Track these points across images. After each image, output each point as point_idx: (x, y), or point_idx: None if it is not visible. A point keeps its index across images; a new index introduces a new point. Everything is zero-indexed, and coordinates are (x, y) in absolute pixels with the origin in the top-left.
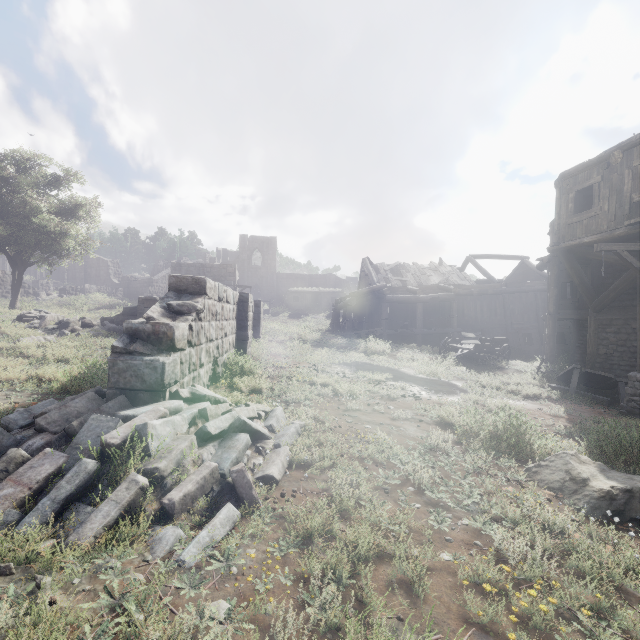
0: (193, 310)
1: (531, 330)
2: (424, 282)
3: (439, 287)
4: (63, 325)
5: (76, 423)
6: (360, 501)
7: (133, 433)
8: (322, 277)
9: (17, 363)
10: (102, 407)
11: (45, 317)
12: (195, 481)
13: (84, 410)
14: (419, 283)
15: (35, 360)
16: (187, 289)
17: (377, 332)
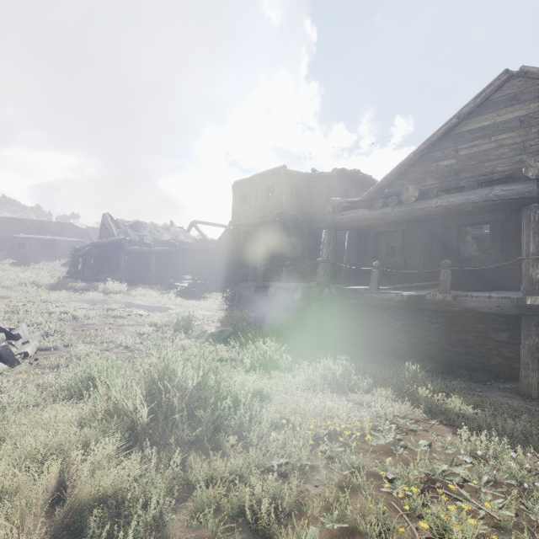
0: None
1: (229, 274)
2: (158, 238)
3: (169, 243)
4: None
5: None
6: (90, 353)
7: None
8: (57, 225)
9: None
10: None
11: None
12: None
13: None
14: (154, 238)
15: None
16: None
17: (116, 276)
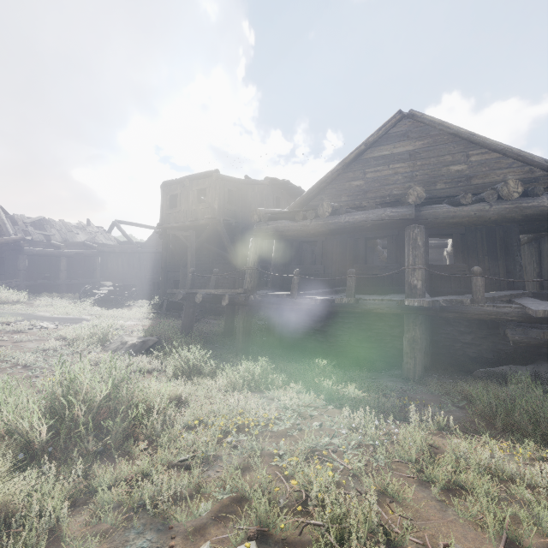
0: None
1: (159, 279)
2: (70, 238)
3: (85, 244)
4: None
5: None
6: None
7: None
8: None
9: None
10: None
11: None
12: None
13: None
14: (65, 239)
15: None
16: None
17: (12, 283)
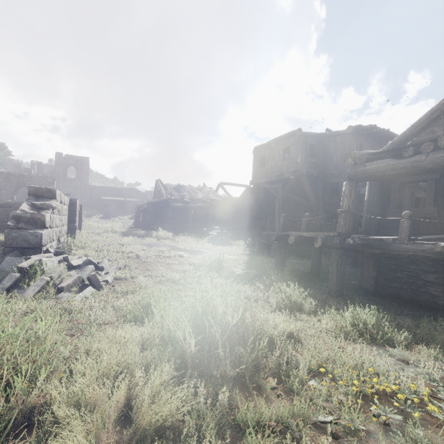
0: (50, 207)
1: (249, 225)
2: (194, 197)
3: (202, 200)
4: None
5: None
6: (148, 284)
7: (33, 263)
8: (127, 190)
9: None
10: (7, 255)
11: None
12: (72, 280)
13: None
14: (191, 197)
15: None
16: (42, 195)
17: (165, 226)
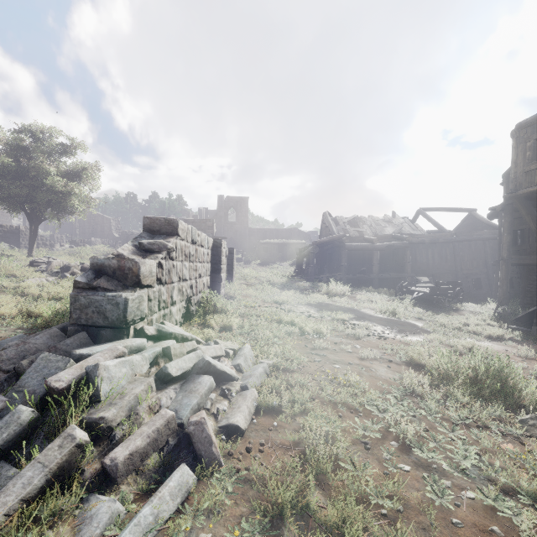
0: (164, 249)
1: (480, 275)
2: (379, 232)
3: (393, 236)
4: (65, 269)
5: (26, 362)
6: (338, 461)
7: (83, 375)
8: (287, 231)
9: (13, 300)
10: (58, 344)
11: (51, 262)
12: (146, 435)
13: (43, 347)
14: (375, 233)
15: (32, 298)
16: (160, 230)
17: (337, 276)
